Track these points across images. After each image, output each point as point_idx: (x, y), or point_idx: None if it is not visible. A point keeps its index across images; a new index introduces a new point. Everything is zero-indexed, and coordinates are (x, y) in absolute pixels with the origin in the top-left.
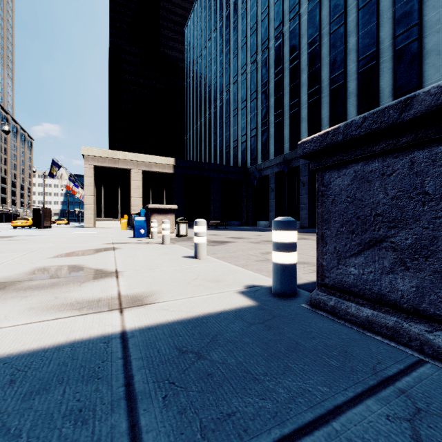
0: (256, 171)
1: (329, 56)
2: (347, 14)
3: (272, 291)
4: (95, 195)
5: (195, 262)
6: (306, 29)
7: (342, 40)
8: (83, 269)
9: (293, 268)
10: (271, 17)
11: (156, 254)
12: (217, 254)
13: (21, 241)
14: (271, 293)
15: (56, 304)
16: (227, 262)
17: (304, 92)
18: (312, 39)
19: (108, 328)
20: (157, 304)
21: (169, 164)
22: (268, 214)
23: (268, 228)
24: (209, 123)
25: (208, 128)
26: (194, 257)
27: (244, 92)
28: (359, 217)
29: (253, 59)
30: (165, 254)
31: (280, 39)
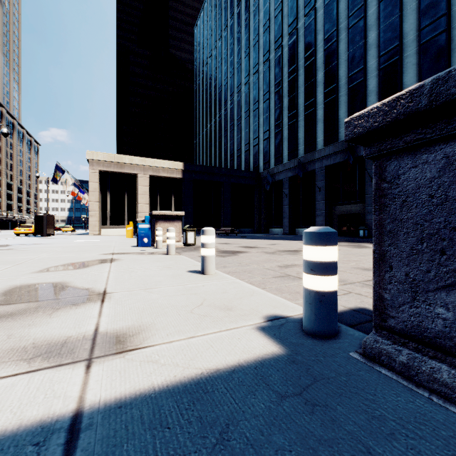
0: (269, 176)
1: (347, 52)
2: (366, 7)
3: (303, 327)
4: (100, 201)
5: (202, 278)
6: (323, 24)
7: (361, 34)
8: (66, 289)
9: (333, 297)
10: (285, 13)
11: (157, 268)
12: (227, 268)
13: (14, 251)
14: (302, 331)
15: (2, 349)
16: (240, 278)
17: (320, 91)
18: (329, 34)
19: (56, 404)
20: (143, 351)
21: (177, 169)
22: (282, 221)
23: (282, 236)
24: (219, 126)
25: (218, 131)
26: (201, 272)
27: (256, 93)
28: (455, 228)
29: (266, 57)
30: (168, 268)
31: (294, 36)
